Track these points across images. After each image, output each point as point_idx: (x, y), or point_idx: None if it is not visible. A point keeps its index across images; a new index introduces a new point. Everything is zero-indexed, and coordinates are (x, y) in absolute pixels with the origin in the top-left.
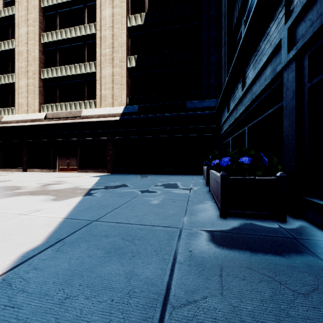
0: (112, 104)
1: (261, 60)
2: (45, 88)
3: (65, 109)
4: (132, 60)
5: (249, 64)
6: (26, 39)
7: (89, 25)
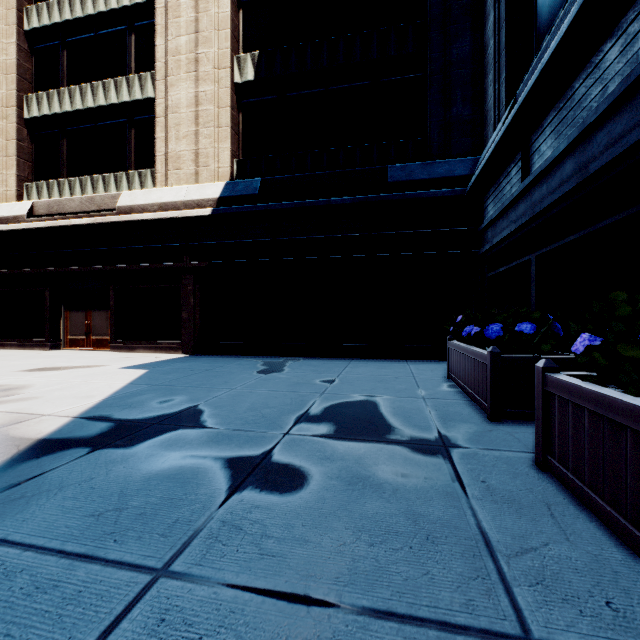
0: (194, 177)
1: None
2: (34, 141)
3: (82, 193)
4: (247, 65)
5: None
6: None
7: None
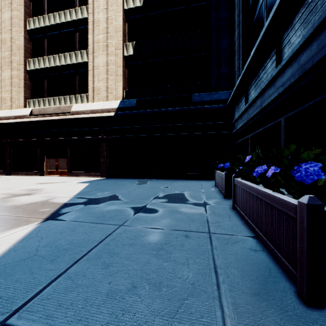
0: (106, 98)
1: (325, 3)
2: (31, 80)
3: (54, 105)
4: (130, 48)
5: (292, 24)
6: (10, 25)
7: (81, 9)
